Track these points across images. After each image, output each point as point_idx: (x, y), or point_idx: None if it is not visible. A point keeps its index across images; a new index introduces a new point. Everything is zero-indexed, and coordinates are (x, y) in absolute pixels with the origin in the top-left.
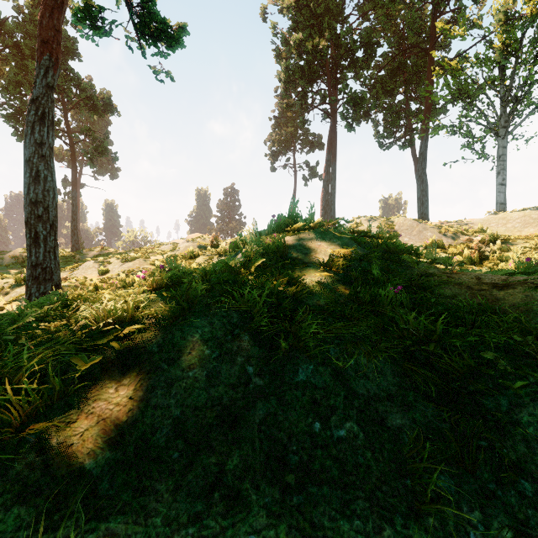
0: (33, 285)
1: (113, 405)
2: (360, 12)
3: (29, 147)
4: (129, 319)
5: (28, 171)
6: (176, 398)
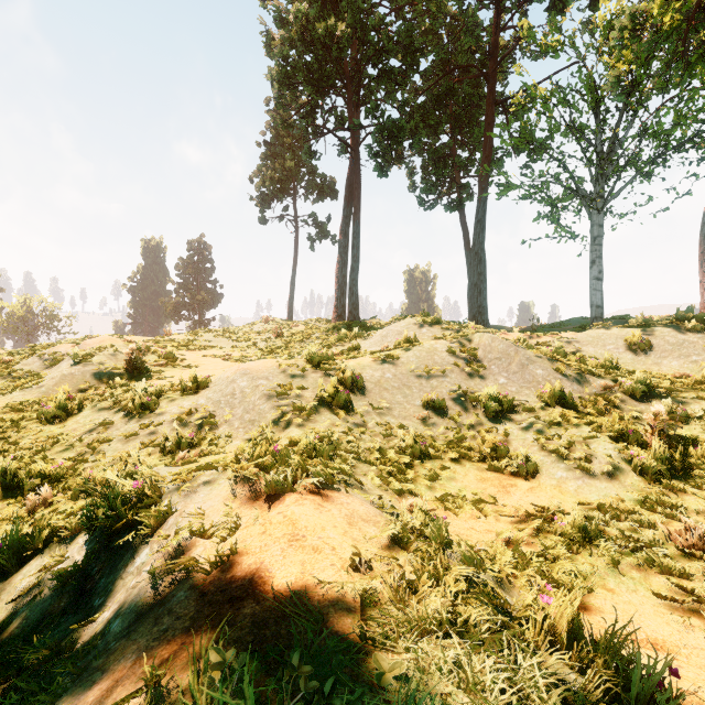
0: None
1: None
2: (393, 3)
3: None
4: None
5: None
6: None
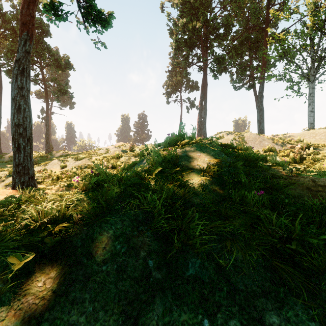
0: (16, 177)
1: (39, 299)
2: (221, 5)
3: (14, 90)
4: (61, 217)
5: (13, 105)
6: (91, 292)
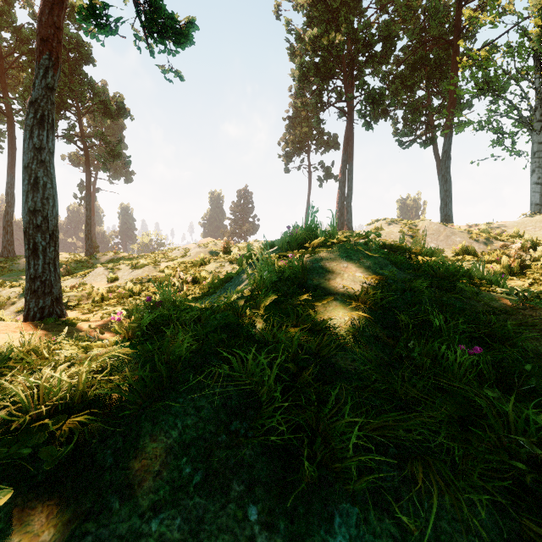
0: (31, 299)
1: None
2: (378, 4)
3: (27, 152)
4: (79, 399)
5: (26, 177)
6: None
